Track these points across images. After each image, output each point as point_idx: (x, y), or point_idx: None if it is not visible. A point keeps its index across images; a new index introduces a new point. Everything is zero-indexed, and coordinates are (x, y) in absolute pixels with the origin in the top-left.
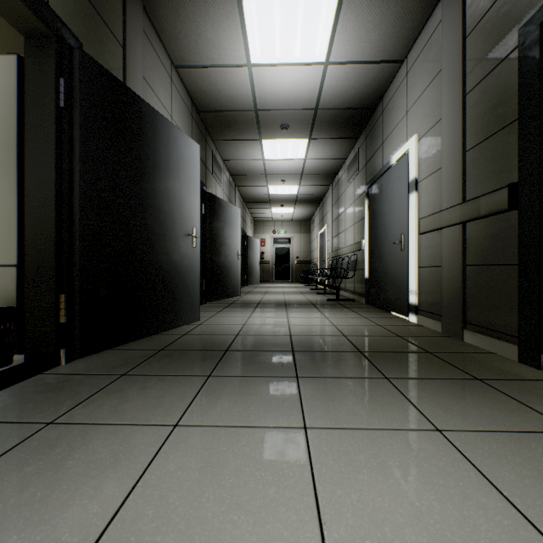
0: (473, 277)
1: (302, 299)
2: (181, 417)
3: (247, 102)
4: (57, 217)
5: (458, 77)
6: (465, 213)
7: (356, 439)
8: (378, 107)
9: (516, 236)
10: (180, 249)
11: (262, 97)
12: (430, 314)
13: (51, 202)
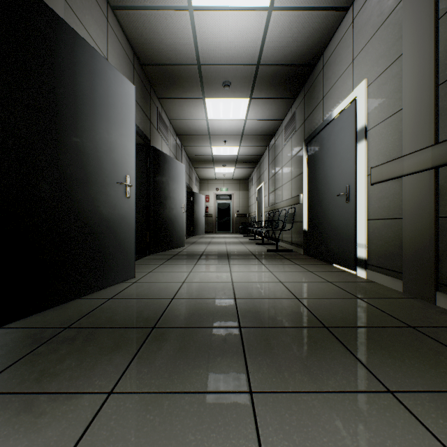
0: None
1: (243, 250)
2: None
3: (189, 54)
4: None
5: (428, 0)
6: (441, 155)
7: None
8: (318, 63)
9: None
10: (108, 199)
11: (205, 49)
12: (384, 270)
13: None
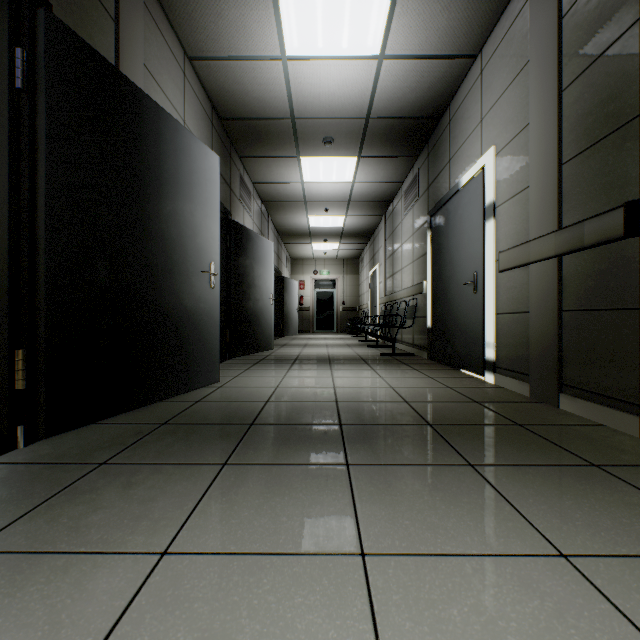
0: (573, 326)
1: (350, 354)
2: (175, 536)
3: (281, 107)
4: (11, 242)
5: (552, 69)
6: (562, 243)
7: (443, 576)
8: (444, 116)
9: (635, 271)
10: (193, 290)
11: (300, 101)
12: (513, 373)
13: (2, 220)
